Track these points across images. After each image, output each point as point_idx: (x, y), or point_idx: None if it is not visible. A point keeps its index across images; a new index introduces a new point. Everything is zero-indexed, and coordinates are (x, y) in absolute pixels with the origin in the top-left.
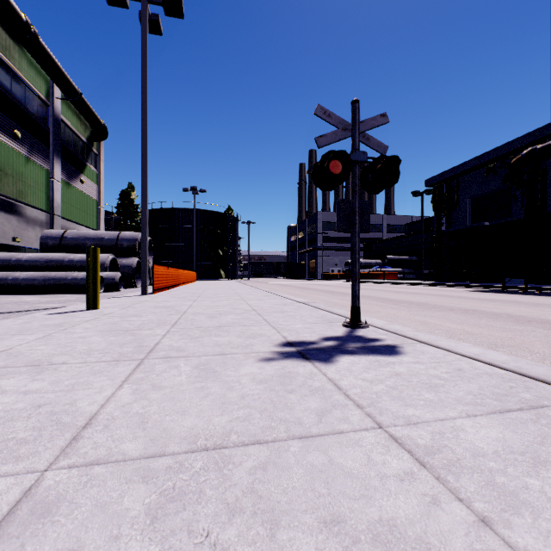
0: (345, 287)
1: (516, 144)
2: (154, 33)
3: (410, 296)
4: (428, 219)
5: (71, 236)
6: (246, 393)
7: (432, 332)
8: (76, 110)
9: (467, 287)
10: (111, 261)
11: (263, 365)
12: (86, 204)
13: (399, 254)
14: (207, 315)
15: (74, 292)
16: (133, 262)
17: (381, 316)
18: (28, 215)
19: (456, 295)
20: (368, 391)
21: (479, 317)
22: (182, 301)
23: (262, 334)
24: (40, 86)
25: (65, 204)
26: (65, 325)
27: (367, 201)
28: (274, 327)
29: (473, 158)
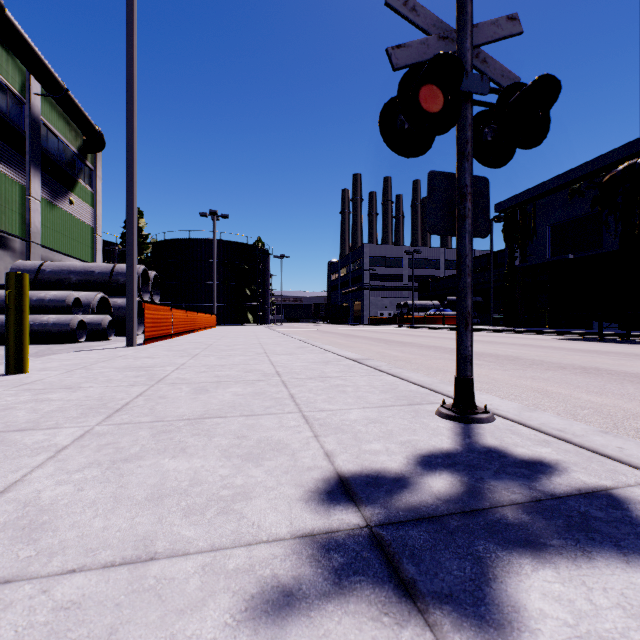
0: (400, 335)
1: (609, 158)
2: None
3: (488, 346)
4: (495, 254)
5: (50, 269)
6: None
7: (575, 414)
8: (63, 112)
9: (551, 335)
10: (101, 301)
11: None
12: (77, 230)
13: None
14: (195, 386)
15: (43, 341)
16: None
17: None
18: None
19: (547, 345)
20: None
21: (616, 380)
22: (174, 357)
23: (279, 444)
24: (12, 77)
25: (48, 229)
26: None
27: (483, 178)
28: (307, 419)
29: (555, 177)
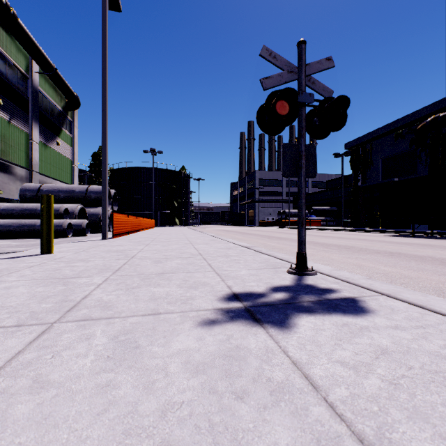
0: (279, 233)
1: (421, 113)
2: (114, 9)
3: (336, 240)
4: (345, 177)
5: (46, 189)
6: (171, 402)
7: (371, 276)
8: (52, 83)
9: (381, 233)
10: (80, 210)
11: (202, 333)
12: (62, 163)
13: (321, 205)
14: (154, 260)
15: None
16: (99, 211)
17: (317, 259)
18: (10, 171)
19: (375, 239)
20: (361, 393)
21: (407, 259)
22: (135, 245)
23: (205, 283)
24: (21, 61)
25: (43, 162)
26: (3, 272)
27: (312, 146)
28: (218, 274)
29: (385, 125)
